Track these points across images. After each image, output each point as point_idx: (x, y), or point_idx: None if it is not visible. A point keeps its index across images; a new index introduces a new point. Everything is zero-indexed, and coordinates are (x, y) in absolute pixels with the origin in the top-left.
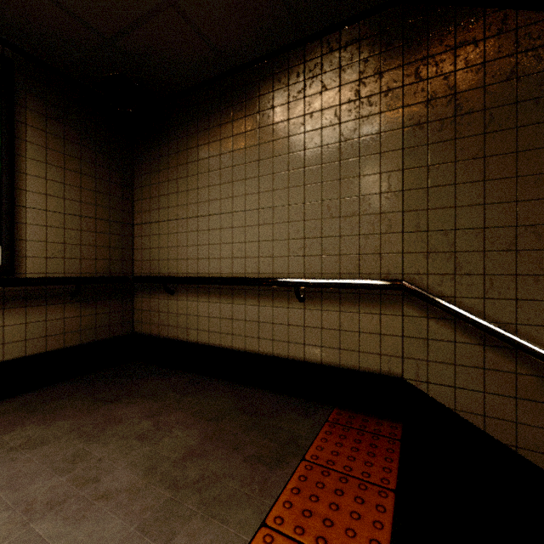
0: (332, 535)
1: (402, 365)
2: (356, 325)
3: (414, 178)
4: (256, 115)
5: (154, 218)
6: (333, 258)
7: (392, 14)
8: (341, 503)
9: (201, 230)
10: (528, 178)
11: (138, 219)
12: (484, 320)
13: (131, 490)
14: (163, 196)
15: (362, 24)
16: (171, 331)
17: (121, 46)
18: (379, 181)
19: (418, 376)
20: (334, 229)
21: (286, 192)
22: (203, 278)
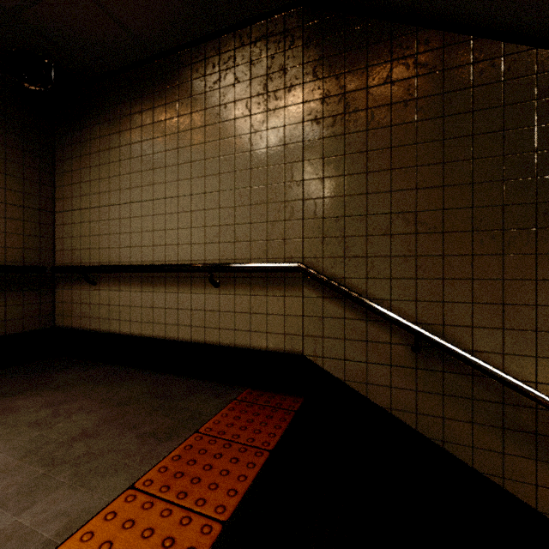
0: (195, 489)
1: (302, 342)
2: (264, 307)
3: (312, 169)
4: (175, 103)
5: (75, 205)
6: (245, 244)
7: (294, 15)
8: (216, 464)
9: (123, 218)
10: (399, 171)
11: (59, 207)
12: (363, 297)
13: (2, 470)
14: (85, 183)
15: (269, 22)
16: (93, 322)
17: (26, 19)
18: (284, 171)
19: (315, 352)
20: (245, 217)
21: (203, 180)
22: (122, 266)
